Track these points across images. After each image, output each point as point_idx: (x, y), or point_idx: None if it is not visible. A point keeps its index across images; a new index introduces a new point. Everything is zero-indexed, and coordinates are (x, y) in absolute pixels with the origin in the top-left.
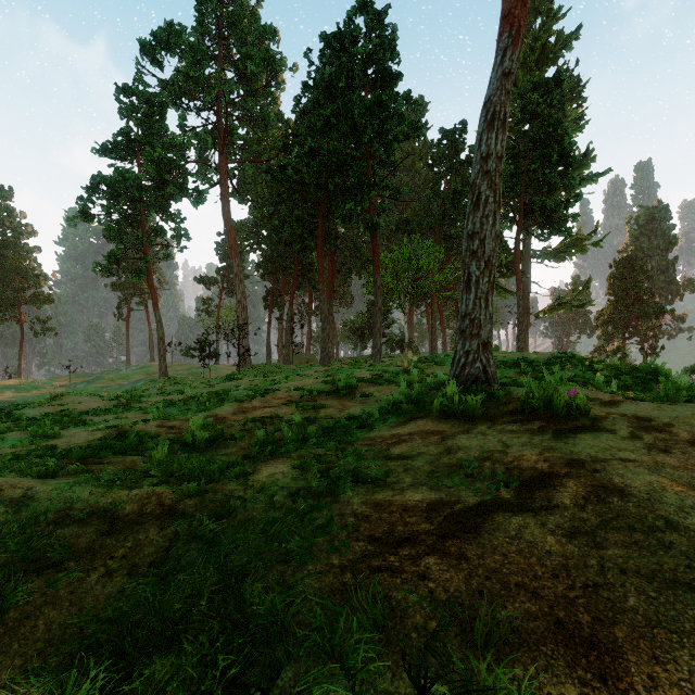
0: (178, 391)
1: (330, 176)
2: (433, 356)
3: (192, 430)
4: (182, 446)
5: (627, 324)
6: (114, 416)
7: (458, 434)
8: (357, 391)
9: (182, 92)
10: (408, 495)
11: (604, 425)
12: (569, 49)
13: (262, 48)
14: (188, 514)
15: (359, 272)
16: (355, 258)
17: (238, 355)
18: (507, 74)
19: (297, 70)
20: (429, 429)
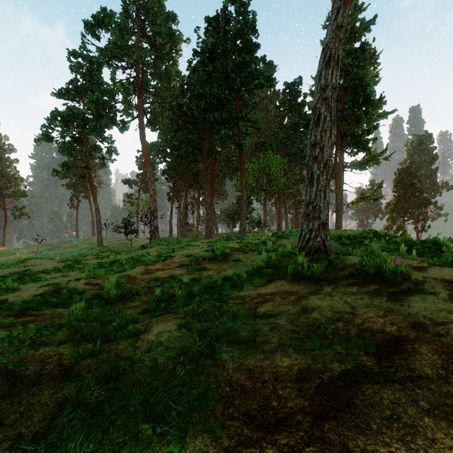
0: (108, 256)
1: (212, 112)
2: (281, 232)
3: (108, 288)
4: (100, 300)
5: (406, 211)
6: (61, 274)
7: (310, 295)
8: (230, 257)
9: (113, 56)
10: (277, 359)
11: (425, 288)
12: (368, 31)
13: (166, 27)
14: (81, 375)
15: (231, 176)
16: (228, 168)
17: (149, 232)
18: (340, 27)
19: (189, 42)
20: (286, 290)
